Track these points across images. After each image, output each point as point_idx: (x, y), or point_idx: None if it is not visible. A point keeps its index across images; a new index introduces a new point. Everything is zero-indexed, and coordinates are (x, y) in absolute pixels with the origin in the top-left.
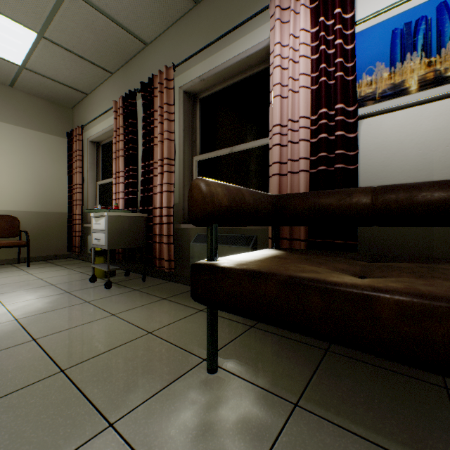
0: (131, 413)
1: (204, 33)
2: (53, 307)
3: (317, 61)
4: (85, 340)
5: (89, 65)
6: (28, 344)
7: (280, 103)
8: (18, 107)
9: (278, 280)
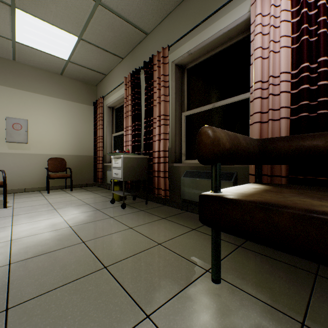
0: (160, 309)
1: (191, 18)
2: (91, 220)
3: (297, 23)
4: (116, 245)
5: (108, 54)
6: (80, 245)
7: (261, 63)
8: (65, 87)
9: (293, 213)
